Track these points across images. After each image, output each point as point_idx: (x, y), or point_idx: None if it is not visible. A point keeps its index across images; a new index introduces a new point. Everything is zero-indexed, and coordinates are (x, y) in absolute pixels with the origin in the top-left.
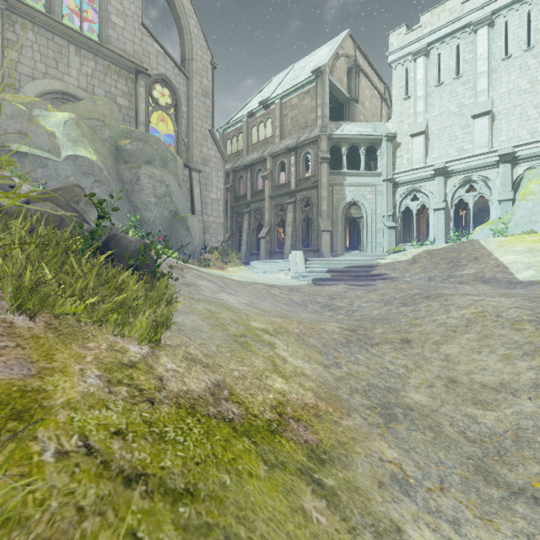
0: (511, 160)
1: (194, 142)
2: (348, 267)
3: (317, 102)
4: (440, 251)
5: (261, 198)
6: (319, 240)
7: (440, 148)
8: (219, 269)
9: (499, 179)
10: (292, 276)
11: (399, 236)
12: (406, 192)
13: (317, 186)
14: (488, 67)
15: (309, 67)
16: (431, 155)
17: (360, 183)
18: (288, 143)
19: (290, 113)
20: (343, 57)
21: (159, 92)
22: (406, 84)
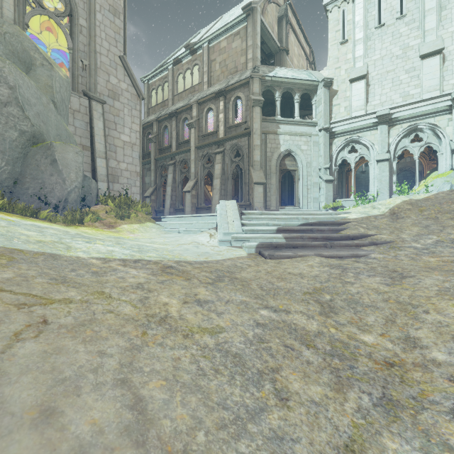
0: None
1: (98, 67)
2: (306, 223)
3: (248, 43)
4: (429, 202)
5: (186, 149)
6: (251, 194)
7: (381, 94)
8: (104, 227)
9: (452, 126)
10: (220, 239)
11: (335, 191)
12: (343, 144)
13: (249, 132)
14: (437, 4)
15: (238, 11)
16: (372, 102)
17: (295, 132)
18: (216, 88)
19: (218, 57)
20: (274, 4)
21: (52, 1)
22: (342, 28)
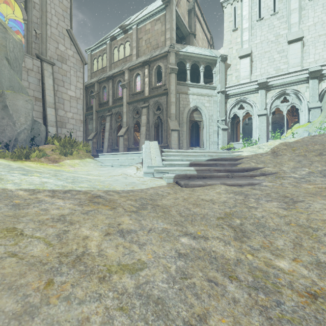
0: (318, 77)
1: (49, 36)
2: (211, 159)
3: (166, 27)
4: (299, 144)
5: (120, 104)
6: (168, 138)
7: (261, 67)
8: (49, 162)
9: (309, 91)
10: (145, 171)
11: (229, 137)
12: (234, 102)
13: (167, 92)
14: (299, 5)
15: (159, 3)
16: (254, 73)
17: (201, 93)
18: (142, 59)
19: (144, 36)
20: (185, 0)
21: None
22: (234, 19)
